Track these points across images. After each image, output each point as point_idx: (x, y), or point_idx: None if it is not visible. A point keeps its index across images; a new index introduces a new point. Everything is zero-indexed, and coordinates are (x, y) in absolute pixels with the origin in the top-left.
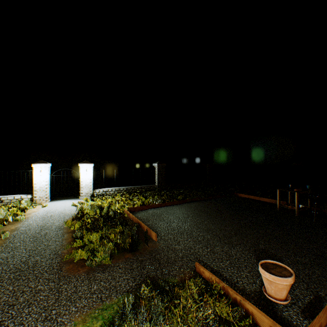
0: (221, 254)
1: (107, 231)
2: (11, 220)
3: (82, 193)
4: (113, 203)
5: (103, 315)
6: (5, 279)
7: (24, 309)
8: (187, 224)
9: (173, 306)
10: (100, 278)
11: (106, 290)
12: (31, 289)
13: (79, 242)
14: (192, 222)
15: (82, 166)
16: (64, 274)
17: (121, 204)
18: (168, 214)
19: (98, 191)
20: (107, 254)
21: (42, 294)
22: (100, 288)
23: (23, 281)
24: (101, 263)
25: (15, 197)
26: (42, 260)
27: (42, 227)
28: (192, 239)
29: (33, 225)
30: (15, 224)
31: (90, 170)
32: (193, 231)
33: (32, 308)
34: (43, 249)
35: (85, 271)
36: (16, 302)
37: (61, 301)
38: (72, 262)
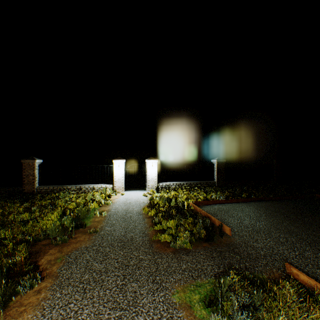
0: (315, 261)
1: (180, 220)
2: (103, 203)
3: (148, 186)
4: (177, 196)
5: (199, 290)
6: (115, 246)
7: (135, 270)
8: (261, 223)
9: (271, 299)
10: (186, 259)
11: (194, 270)
12: (135, 257)
13: (159, 226)
14: (266, 221)
15: (148, 162)
16: (155, 250)
17: (185, 197)
18: (236, 211)
19: (161, 185)
20: (187, 240)
21: (144, 262)
22: (189, 268)
23: (128, 249)
24: (183, 247)
25: (102, 186)
26: (136, 237)
27: (126, 210)
28: (272, 239)
29: (119, 208)
30: (107, 206)
31: (155, 166)
32: (271, 231)
33: (141, 271)
34: (132, 228)
35: (171, 251)
36: (129, 264)
37: (160, 271)
38: (158, 242)
